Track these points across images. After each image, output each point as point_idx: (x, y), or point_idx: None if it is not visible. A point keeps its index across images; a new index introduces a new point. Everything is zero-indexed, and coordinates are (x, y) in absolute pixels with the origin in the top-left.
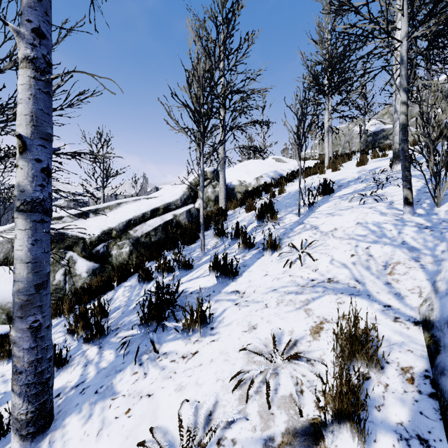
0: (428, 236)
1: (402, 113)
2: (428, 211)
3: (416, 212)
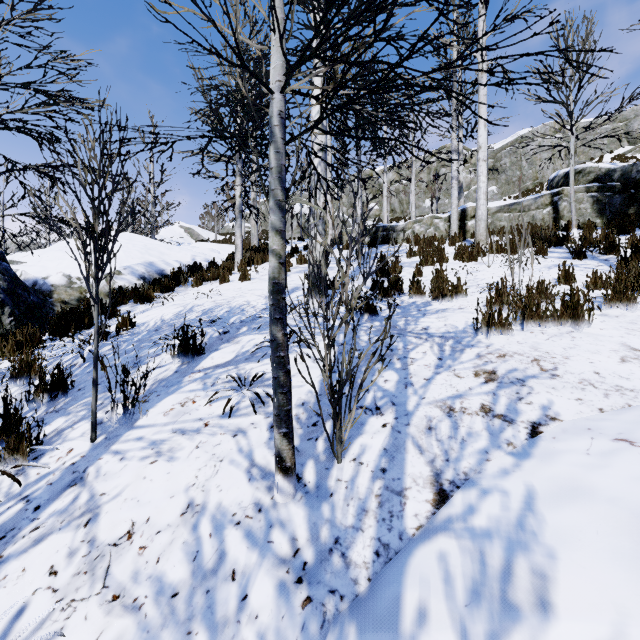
0: (296, 639)
1: (275, 256)
2: (320, 478)
3: (302, 476)
